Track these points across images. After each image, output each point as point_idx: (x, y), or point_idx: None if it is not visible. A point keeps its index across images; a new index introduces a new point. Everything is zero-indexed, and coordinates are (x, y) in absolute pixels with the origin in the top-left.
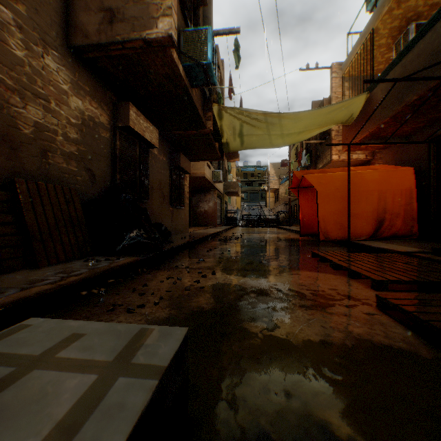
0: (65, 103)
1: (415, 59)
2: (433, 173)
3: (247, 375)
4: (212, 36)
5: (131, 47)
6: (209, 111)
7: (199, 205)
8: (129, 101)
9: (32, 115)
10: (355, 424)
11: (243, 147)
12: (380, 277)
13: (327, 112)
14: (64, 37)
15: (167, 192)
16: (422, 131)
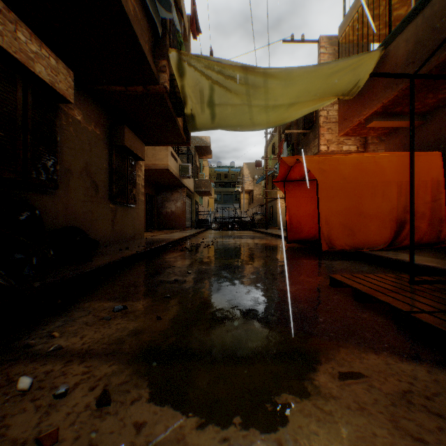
0: None
1: None
2: None
3: None
4: None
5: None
6: (163, 59)
7: (165, 205)
8: None
9: None
10: None
11: (214, 123)
12: None
13: (329, 74)
14: None
15: (104, 182)
16: None
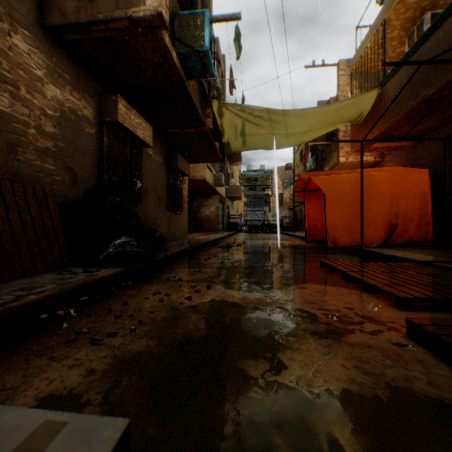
0: (39, 91)
1: (433, 49)
2: (449, 175)
3: None
4: (210, 21)
5: (116, 28)
6: (209, 107)
7: (200, 210)
8: (119, 94)
9: None
10: None
11: (245, 147)
12: (404, 293)
13: (335, 110)
14: (38, 15)
15: (164, 196)
16: (437, 130)
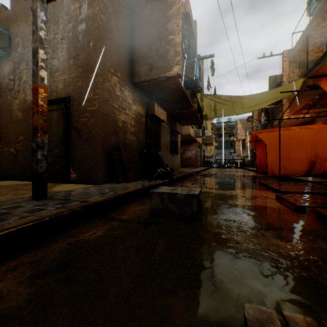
0: (130, 109)
1: None
2: None
3: (216, 207)
4: (198, 63)
5: (160, 80)
6: (195, 97)
7: (185, 153)
8: (153, 99)
9: (121, 118)
10: (245, 213)
11: (216, 116)
12: (285, 190)
13: (274, 92)
14: (130, 79)
15: (169, 146)
16: None
